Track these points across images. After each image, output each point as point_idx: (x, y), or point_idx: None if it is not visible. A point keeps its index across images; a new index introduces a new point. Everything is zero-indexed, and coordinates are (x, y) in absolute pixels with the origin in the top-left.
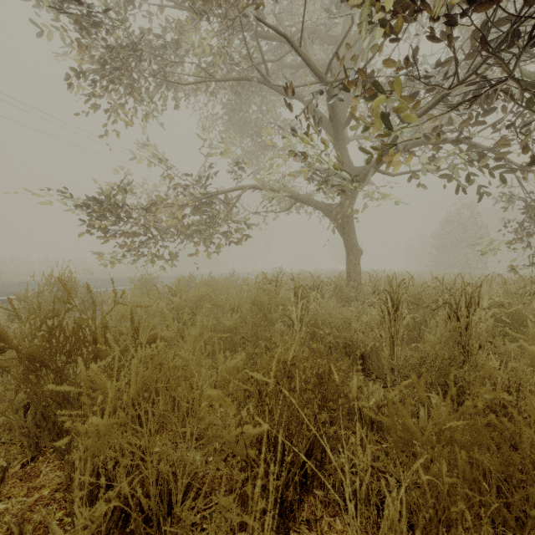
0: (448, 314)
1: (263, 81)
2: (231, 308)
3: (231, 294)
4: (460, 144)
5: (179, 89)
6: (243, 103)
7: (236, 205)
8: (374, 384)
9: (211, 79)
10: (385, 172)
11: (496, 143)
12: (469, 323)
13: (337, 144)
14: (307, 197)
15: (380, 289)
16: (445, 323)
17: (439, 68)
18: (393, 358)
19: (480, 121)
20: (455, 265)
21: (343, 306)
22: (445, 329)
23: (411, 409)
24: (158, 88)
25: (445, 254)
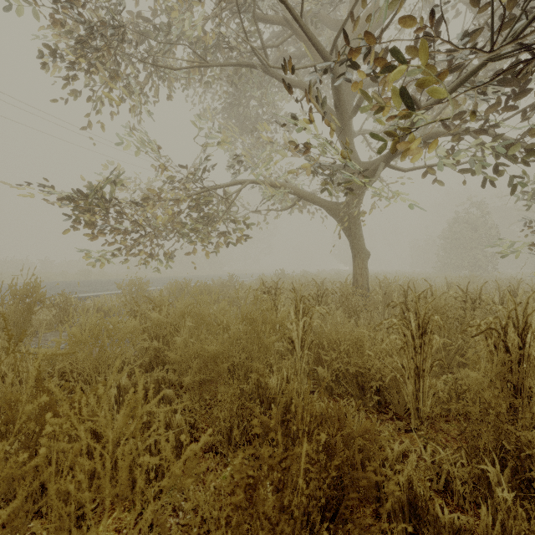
0: (493, 343)
1: (262, 68)
2: (219, 325)
3: (220, 308)
4: (484, 133)
5: (171, 79)
6: (242, 96)
7: (234, 204)
8: (393, 425)
9: (204, 65)
10: (397, 167)
11: (524, 133)
12: (524, 356)
13: (342, 137)
14: (310, 195)
15: (396, 301)
16: (490, 353)
17: (467, 38)
18: (418, 394)
19: (510, 106)
20: (463, 266)
21: (350, 316)
22: (489, 362)
23: (448, 470)
24: (148, 77)
25: (453, 255)
